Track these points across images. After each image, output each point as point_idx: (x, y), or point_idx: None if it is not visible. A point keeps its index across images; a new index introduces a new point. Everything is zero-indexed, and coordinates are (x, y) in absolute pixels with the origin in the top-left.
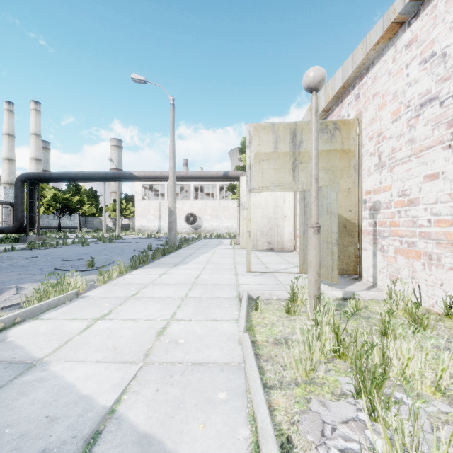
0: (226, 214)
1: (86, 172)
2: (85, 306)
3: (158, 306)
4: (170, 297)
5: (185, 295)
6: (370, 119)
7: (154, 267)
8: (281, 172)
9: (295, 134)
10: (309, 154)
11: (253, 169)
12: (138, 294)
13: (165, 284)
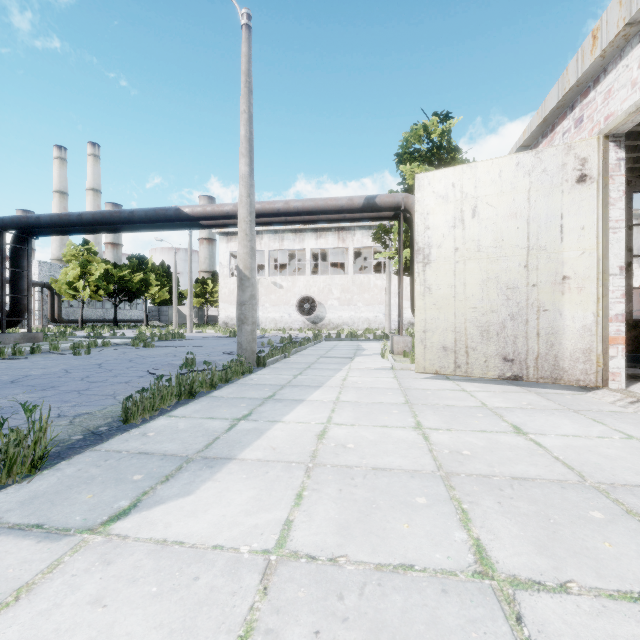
0: (366, 297)
1: (98, 211)
2: None
3: None
4: None
5: None
6: None
7: None
8: None
9: None
10: None
11: None
12: None
13: None
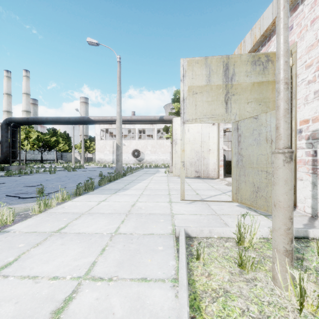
0: (162, 150)
1: (54, 117)
2: None
3: (78, 249)
4: (99, 233)
5: (115, 230)
6: (308, 46)
7: (97, 194)
8: (214, 104)
9: (228, 67)
10: (242, 86)
11: (186, 102)
12: (66, 227)
13: (99, 214)
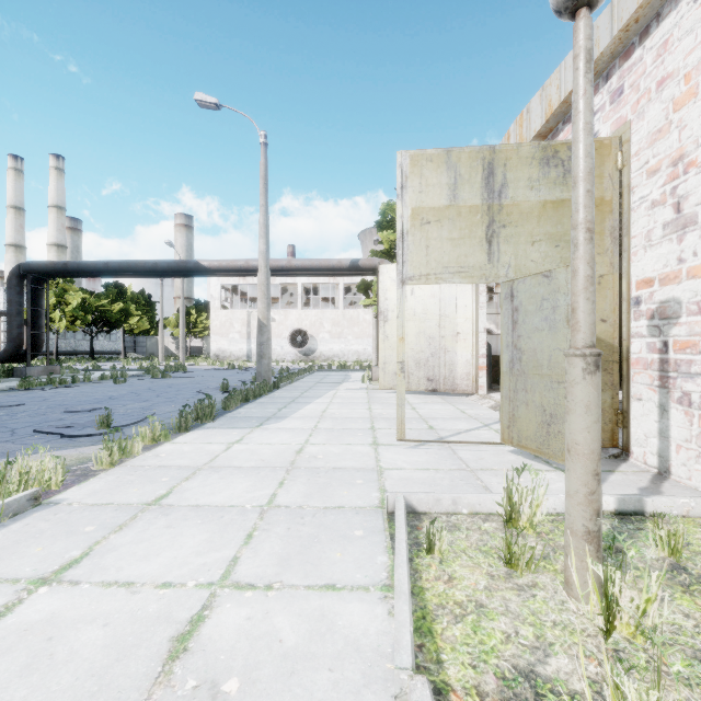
0: (355, 330)
1: (124, 261)
2: (38, 532)
3: (201, 536)
4: (236, 506)
5: (268, 500)
6: (651, 132)
7: (223, 428)
8: (464, 245)
9: (492, 169)
10: (521, 209)
11: (408, 240)
12: (170, 495)
13: (233, 469)
